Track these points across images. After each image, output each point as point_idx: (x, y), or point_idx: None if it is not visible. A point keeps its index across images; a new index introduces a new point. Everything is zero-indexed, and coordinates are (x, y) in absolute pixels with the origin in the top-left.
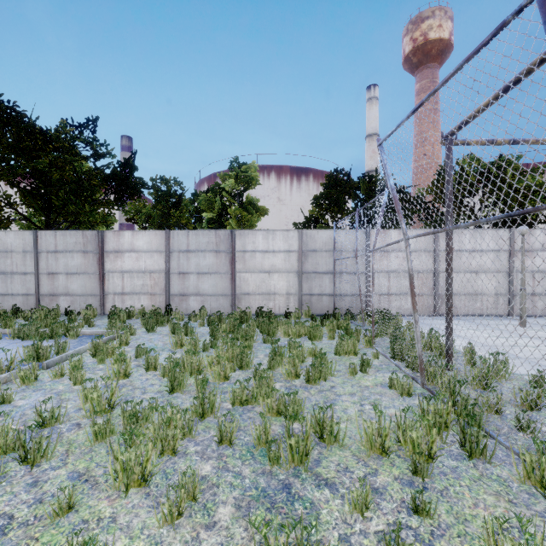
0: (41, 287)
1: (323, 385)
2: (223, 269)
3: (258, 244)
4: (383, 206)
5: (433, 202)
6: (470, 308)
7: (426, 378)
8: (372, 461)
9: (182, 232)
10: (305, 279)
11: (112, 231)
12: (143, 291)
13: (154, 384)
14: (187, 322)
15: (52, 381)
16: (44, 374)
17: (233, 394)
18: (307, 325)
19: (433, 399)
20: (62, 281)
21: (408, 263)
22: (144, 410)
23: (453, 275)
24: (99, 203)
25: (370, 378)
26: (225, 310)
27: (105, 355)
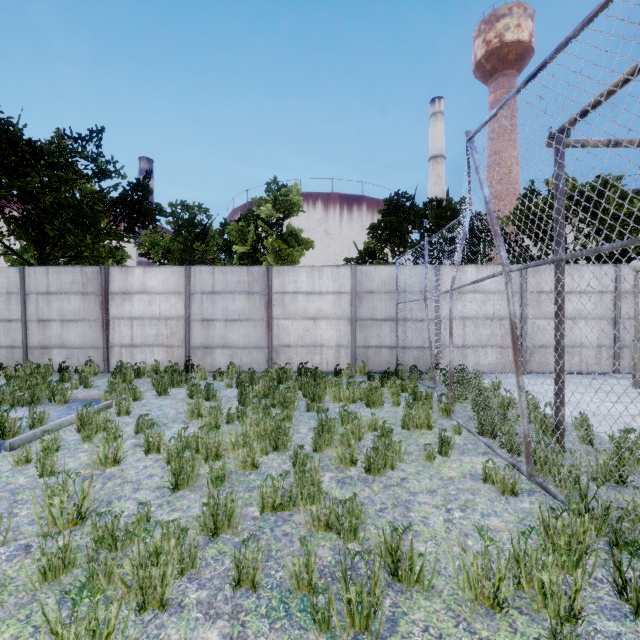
0: (29, 337)
1: (390, 476)
2: (257, 315)
3: (301, 284)
4: (464, 231)
5: (516, 233)
6: (566, 364)
7: (533, 466)
8: (479, 621)
9: (205, 269)
10: (360, 327)
11: (118, 268)
12: (157, 342)
13: (154, 475)
14: (208, 384)
15: (12, 470)
16: (5, 458)
17: (261, 496)
18: (363, 386)
19: (549, 500)
20: (56, 329)
21: (509, 305)
22: (126, 526)
23: (544, 322)
24: (105, 234)
25: (454, 465)
26: (260, 366)
27: (93, 430)
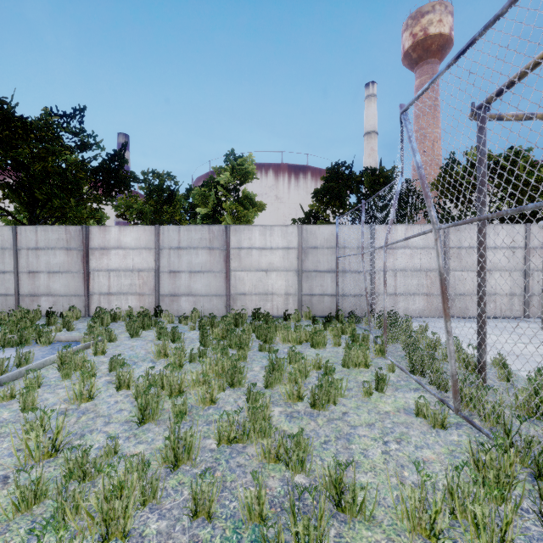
0: (21, 286)
1: (333, 410)
2: (216, 267)
3: (255, 240)
4: (397, 194)
5: (439, 197)
6: None
7: (460, 402)
8: None
9: (172, 227)
10: (305, 278)
11: (97, 227)
12: (131, 291)
13: (123, 409)
14: (174, 327)
15: None
16: None
17: (218, 430)
18: (308, 329)
19: (475, 433)
20: (44, 280)
21: (438, 259)
22: (95, 459)
23: (464, 273)
24: (87, 198)
25: (389, 400)
26: (219, 311)
27: (72, 369)
